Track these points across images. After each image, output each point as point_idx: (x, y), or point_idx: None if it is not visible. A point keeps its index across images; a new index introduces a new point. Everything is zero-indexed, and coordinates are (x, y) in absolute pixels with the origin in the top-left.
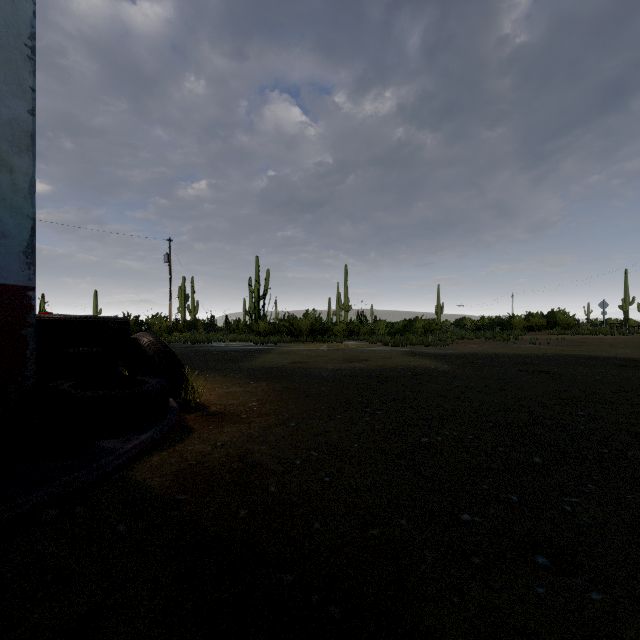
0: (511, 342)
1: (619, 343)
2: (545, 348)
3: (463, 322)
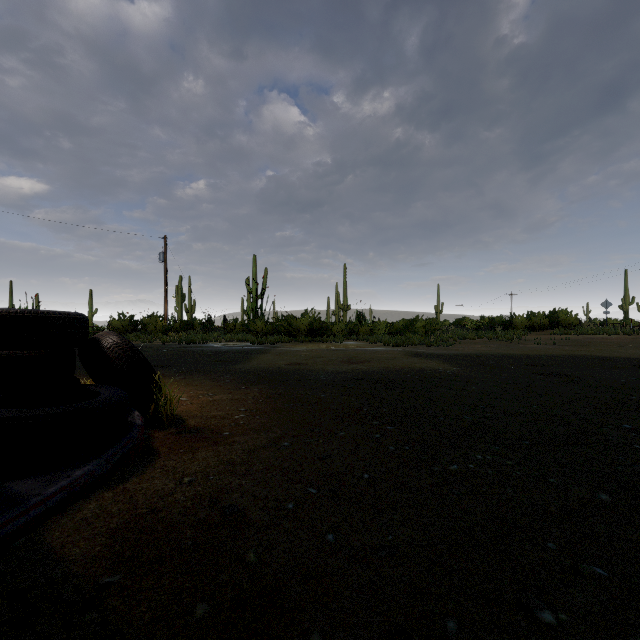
0: (515, 342)
1: (626, 343)
2: (552, 348)
3: (463, 322)
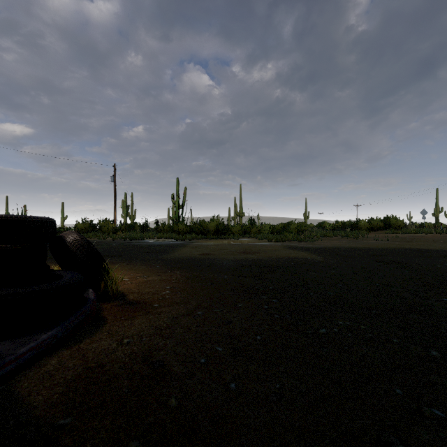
0: (360, 239)
1: (438, 239)
2: (386, 243)
3: (323, 225)
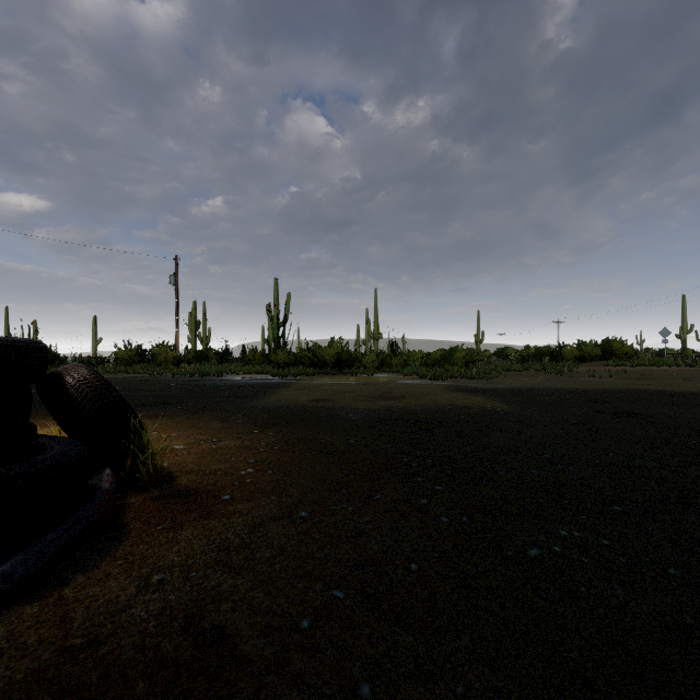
0: (566, 374)
1: (691, 376)
2: (609, 382)
3: (506, 352)
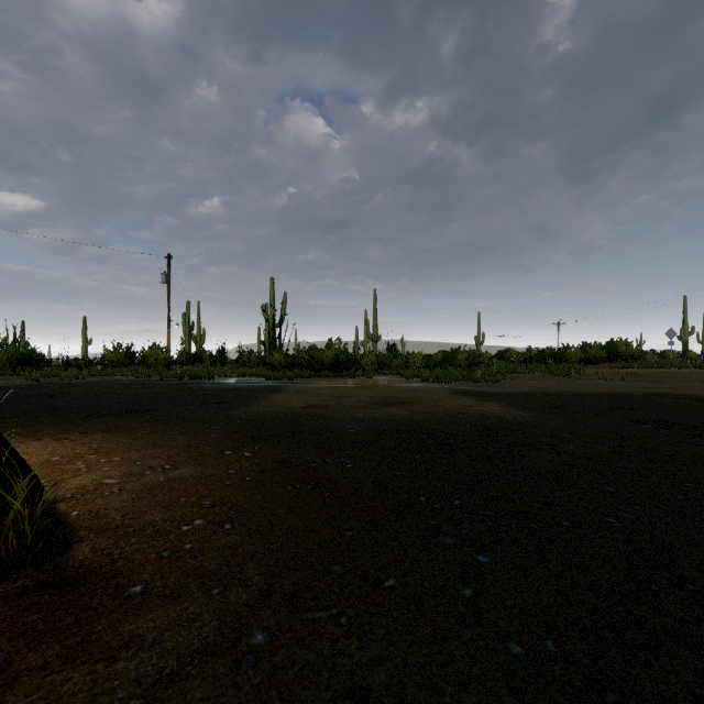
0: (574, 377)
1: None
2: (624, 385)
3: (507, 354)
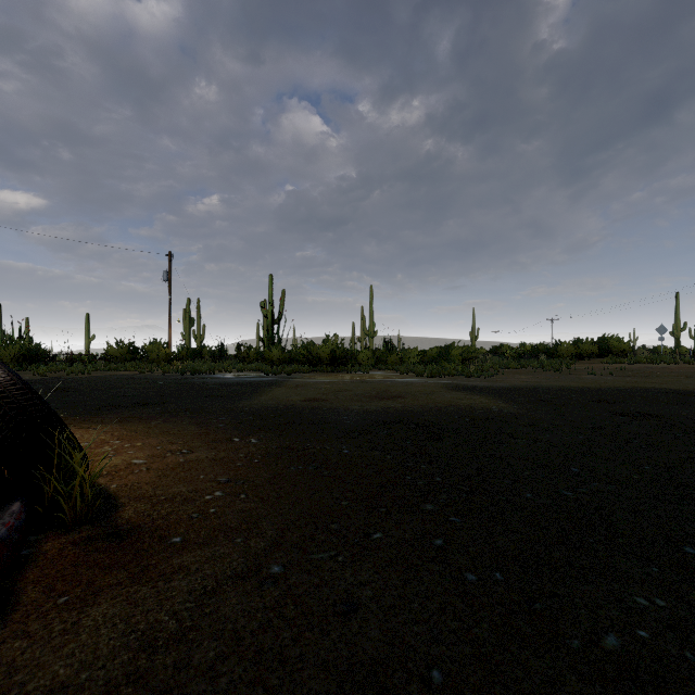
0: (564, 372)
1: (692, 373)
2: (611, 380)
3: (501, 349)
